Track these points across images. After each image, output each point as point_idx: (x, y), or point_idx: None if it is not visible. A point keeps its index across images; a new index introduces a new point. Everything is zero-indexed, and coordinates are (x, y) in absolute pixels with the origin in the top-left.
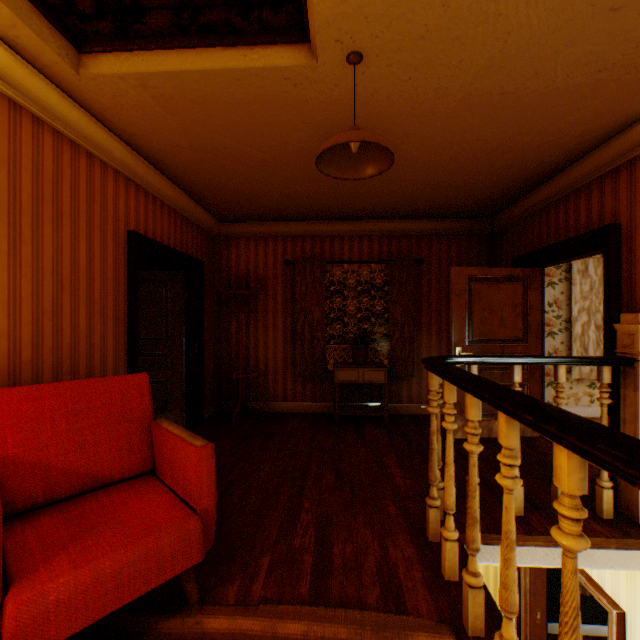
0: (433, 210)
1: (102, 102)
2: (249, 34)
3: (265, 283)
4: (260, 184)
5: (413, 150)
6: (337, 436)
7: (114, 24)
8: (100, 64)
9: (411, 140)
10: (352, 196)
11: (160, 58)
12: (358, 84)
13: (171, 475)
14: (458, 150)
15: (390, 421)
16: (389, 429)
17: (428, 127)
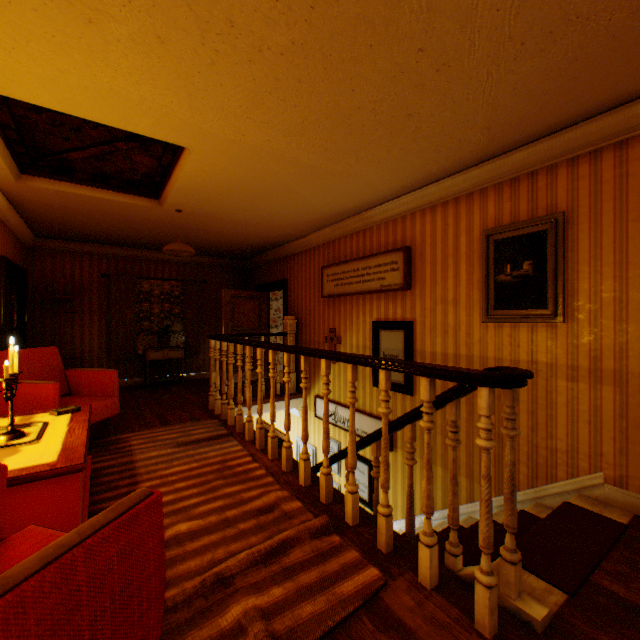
0: (213, 253)
1: (18, 189)
2: (130, 190)
3: (87, 291)
4: (98, 228)
5: (203, 233)
6: (152, 392)
7: (55, 172)
8: (36, 181)
9: (202, 231)
10: (163, 241)
11: (77, 188)
12: (180, 215)
13: (90, 390)
14: (225, 237)
15: (186, 383)
16: (186, 386)
17: (210, 229)
